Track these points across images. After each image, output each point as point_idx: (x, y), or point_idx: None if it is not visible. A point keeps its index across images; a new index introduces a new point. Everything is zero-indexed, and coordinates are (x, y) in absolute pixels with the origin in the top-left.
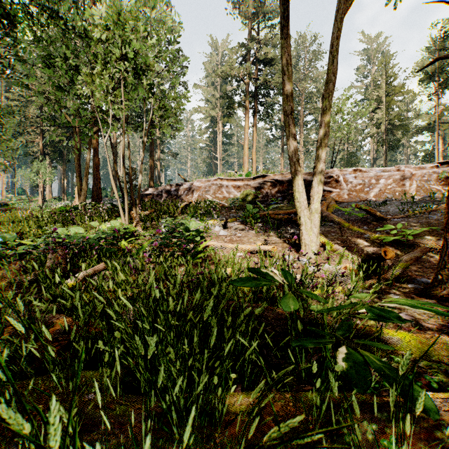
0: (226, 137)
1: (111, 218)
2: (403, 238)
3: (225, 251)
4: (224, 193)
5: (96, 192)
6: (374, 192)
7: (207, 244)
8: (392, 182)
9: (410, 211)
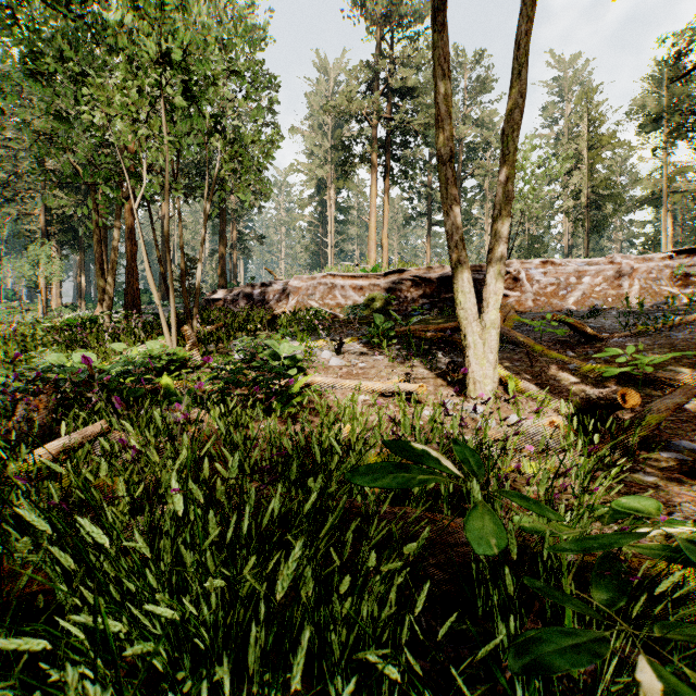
0: (342, 212)
1: (150, 337)
2: (634, 370)
3: (339, 392)
4: (337, 299)
5: (131, 296)
6: (575, 297)
7: (308, 381)
8: (602, 282)
9: (638, 326)
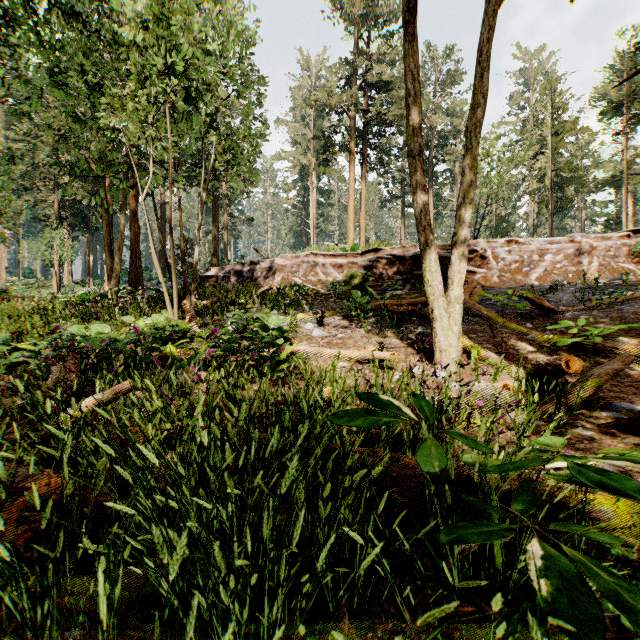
0: (323, 195)
1: (154, 311)
2: (585, 340)
3: (321, 360)
4: (319, 275)
5: (135, 273)
6: (537, 273)
7: (294, 349)
8: (563, 259)
9: (593, 300)
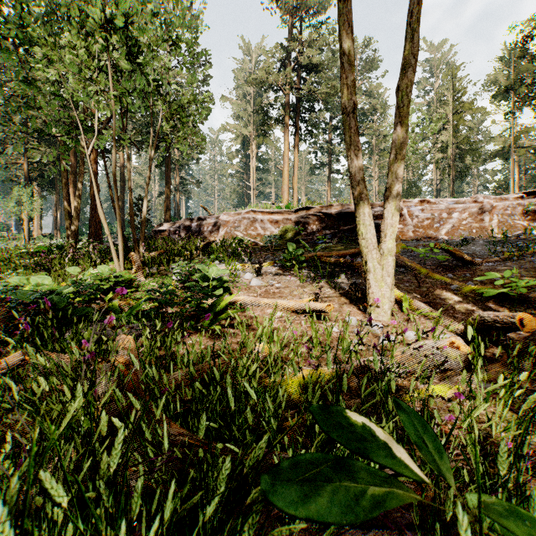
0: (262, 162)
1: (104, 261)
2: (508, 290)
3: (258, 309)
4: (258, 230)
5: (94, 227)
6: (446, 229)
7: (233, 299)
8: (468, 217)
9: (505, 253)
